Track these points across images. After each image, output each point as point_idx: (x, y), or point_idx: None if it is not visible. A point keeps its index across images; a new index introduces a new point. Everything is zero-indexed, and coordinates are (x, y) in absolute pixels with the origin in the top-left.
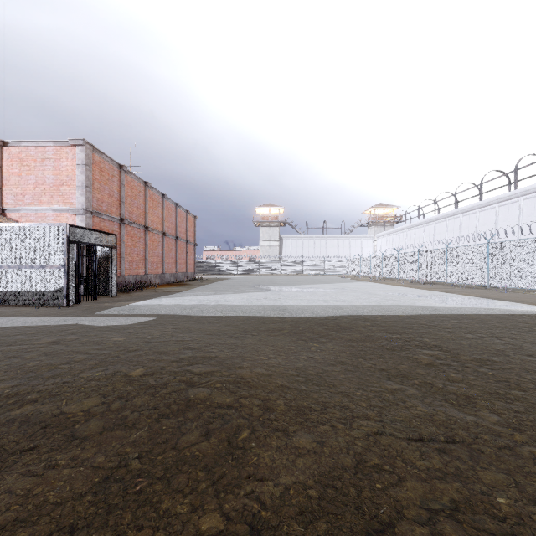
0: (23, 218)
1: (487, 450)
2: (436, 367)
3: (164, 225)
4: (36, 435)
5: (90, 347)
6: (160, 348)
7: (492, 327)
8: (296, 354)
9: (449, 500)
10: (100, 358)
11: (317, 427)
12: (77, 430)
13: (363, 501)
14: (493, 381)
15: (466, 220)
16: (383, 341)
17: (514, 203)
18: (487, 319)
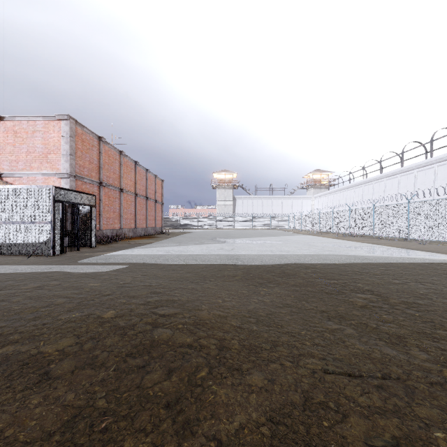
0: (16, 181)
1: (421, 387)
2: (370, 309)
3: (136, 187)
4: (13, 374)
5: (69, 291)
6: (130, 293)
7: (415, 273)
8: (248, 298)
9: (390, 436)
10: (77, 301)
11: (268, 365)
12: (51, 369)
13: (311, 438)
14: (420, 322)
15: (389, 183)
16: (323, 286)
17: (430, 168)
18: (411, 267)
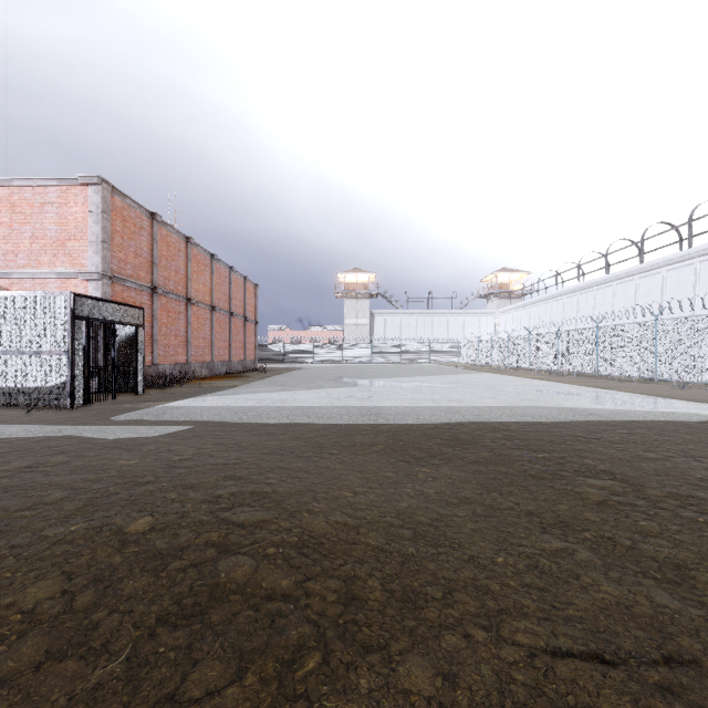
0: (15, 285)
1: None
2: (614, 508)
3: (213, 296)
4: None
5: (79, 476)
6: (187, 480)
7: (681, 440)
8: (397, 486)
9: None
10: (87, 497)
11: (441, 639)
12: None
13: None
14: None
15: (621, 290)
16: (525, 463)
17: (688, 266)
18: (670, 428)
